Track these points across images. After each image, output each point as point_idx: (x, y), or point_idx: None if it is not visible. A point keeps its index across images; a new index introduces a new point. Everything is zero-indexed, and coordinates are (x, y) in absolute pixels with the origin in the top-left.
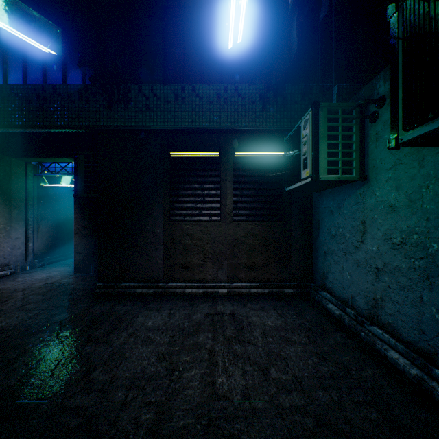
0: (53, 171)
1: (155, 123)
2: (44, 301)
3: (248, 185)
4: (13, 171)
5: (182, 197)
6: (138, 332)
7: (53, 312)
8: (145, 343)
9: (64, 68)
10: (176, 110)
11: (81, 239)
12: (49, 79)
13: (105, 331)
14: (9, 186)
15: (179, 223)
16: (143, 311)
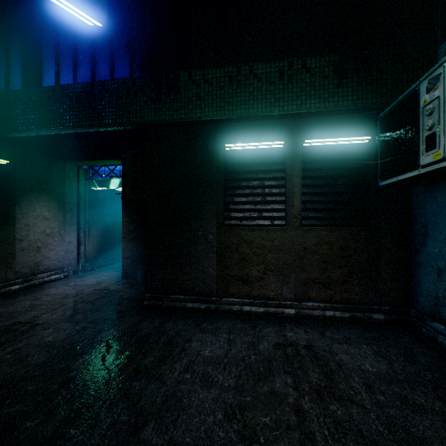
0: (103, 175)
1: (206, 113)
2: (92, 311)
3: (321, 180)
4: (66, 175)
5: (238, 197)
6: (195, 364)
7: (100, 326)
8: (205, 384)
9: (112, 63)
10: (230, 96)
11: (129, 243)
12: (98, 76)
13: (156, 359)
14: (63, 191)
15: (235, 228)
16: (196, 333)
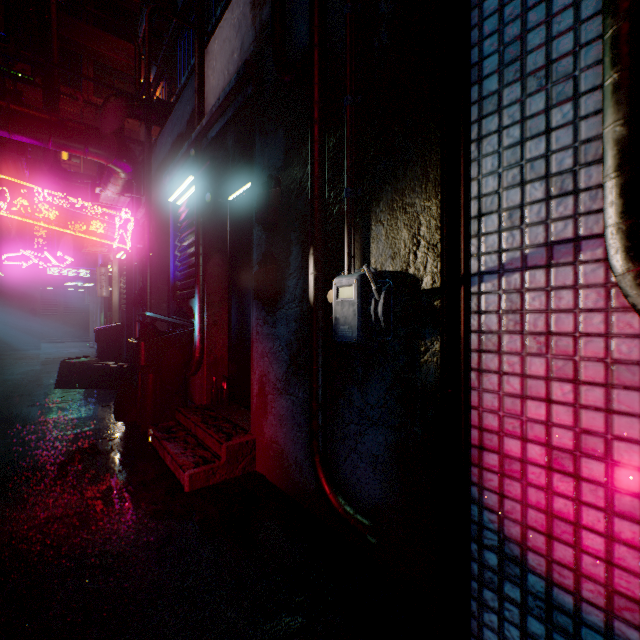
0: None
1: None
2: None
3: (72, 301)
4: None
5: None
6: None
7: None
8: None
9: None
10: None
11: None
12: None
13: None
14: None
15: None
16: None
